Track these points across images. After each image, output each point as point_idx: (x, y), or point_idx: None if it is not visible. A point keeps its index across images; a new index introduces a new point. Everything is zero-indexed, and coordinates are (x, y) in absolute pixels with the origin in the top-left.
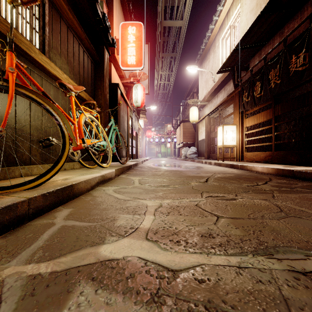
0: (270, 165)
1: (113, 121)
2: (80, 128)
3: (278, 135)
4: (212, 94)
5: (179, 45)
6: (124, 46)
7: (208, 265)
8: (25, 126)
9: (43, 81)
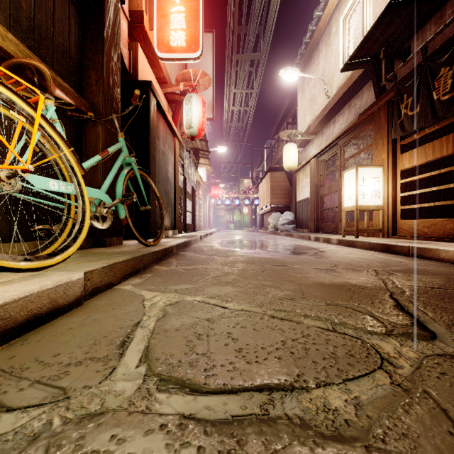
0: None
1: (123, 144)
2: None
3: None
4: (324, 119)
5: (266, 36)
6: (163, 10)
7: None
8: None
9: None
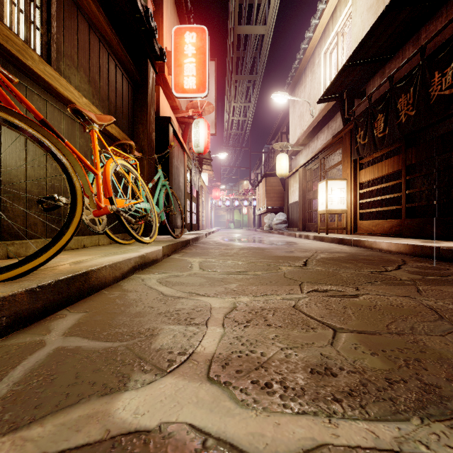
0: (399, 239)
1: (161, 173)
2: (106, 182)
3: (411, 194)
4: (310, 135)
5: (261, 62)
6: (179, 61)
7: (336, 447)
8: (17, 177)
9: (48, 107)
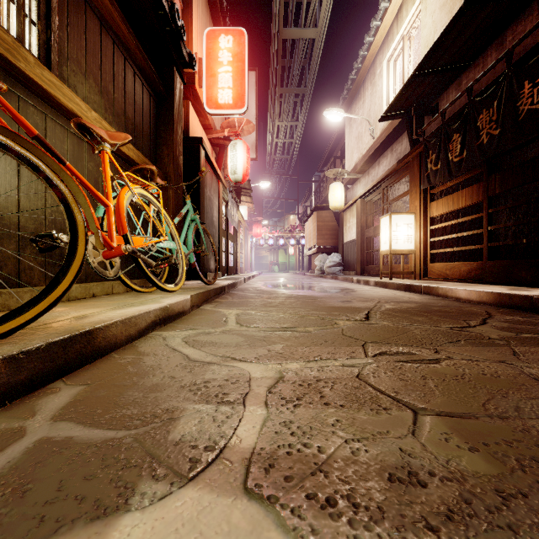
0: (480, 285)
1: (190, 205)
2: (119, 215)
3: (494, 231)
4: (370, 159)
5: (311, 72)
6: (212, 70)
7: None
8: (7, 209)
9: (47, 122)
